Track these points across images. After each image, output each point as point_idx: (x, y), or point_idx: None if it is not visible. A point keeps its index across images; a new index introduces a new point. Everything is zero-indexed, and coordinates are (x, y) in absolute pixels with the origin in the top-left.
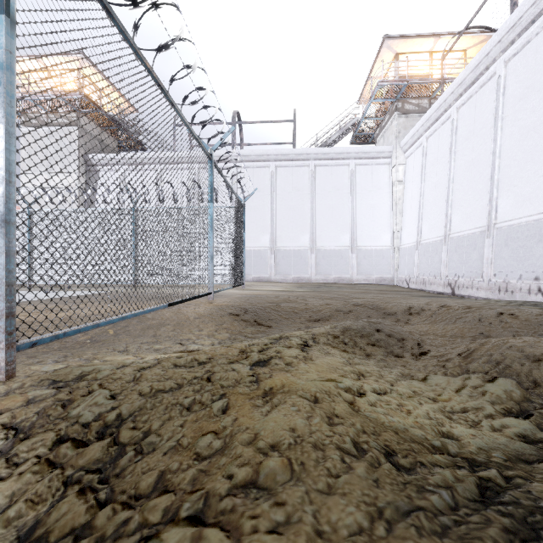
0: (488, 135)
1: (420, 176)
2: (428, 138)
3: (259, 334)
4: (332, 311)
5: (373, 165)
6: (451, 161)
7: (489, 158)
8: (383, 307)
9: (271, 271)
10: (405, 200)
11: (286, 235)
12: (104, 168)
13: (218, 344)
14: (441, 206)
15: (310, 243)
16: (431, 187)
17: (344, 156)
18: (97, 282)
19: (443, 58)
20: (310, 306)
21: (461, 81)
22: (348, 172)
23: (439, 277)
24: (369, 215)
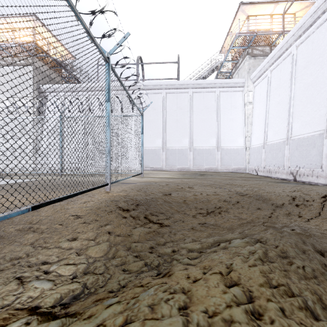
0: (325, 62)
1: (266, 98)
2: (271, 71)
3: (147, 242)
4: (221, 203)
5: (232, 91)
6: (292, 84)
7: (326, 79)
8: (267, 198)
9: (162, 163)
10: (253, 115)
11: (173, 139)
12: (51, 94)
13: (82, 275)
14: (283, 117)
15: (189, 145)
16: (275, 105)
17: (212, 86)
18: (34, 171)
19: (284, 13)
20: (198, 197)
21: (301, 25)
22: (214, 97)
23: (283, 167)
24: (229, 125)
